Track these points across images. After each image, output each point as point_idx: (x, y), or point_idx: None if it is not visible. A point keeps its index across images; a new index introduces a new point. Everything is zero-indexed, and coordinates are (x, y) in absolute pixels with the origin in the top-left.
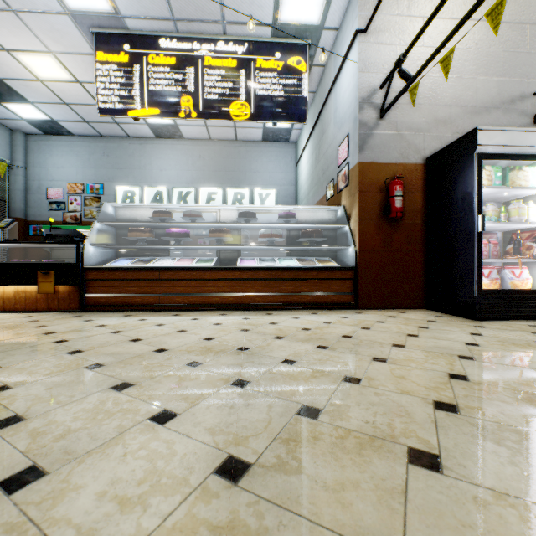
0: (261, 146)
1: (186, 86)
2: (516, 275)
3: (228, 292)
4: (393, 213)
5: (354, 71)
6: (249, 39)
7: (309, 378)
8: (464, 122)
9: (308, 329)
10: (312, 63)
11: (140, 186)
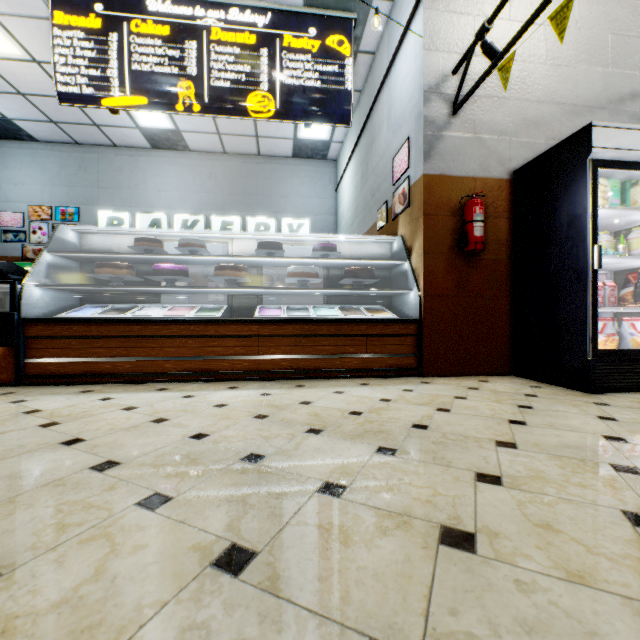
0: (291, 164)
1: (185, 67)
2: (637, 329)
3: (241, 355)
4: (471, 244)
5: (417, 50)
6: (273, 7)
7: (374, 535)
8: (561, 125)
9: (359, 413)
10: (358, 48)
11: (130, 211)
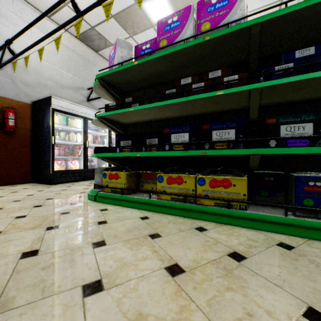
0: None
1: None
2: (73, 163)
3: None
4: (8, 128)
5: None
6: None
7: None
8: (56, 90)
9: None
10: None
11: None
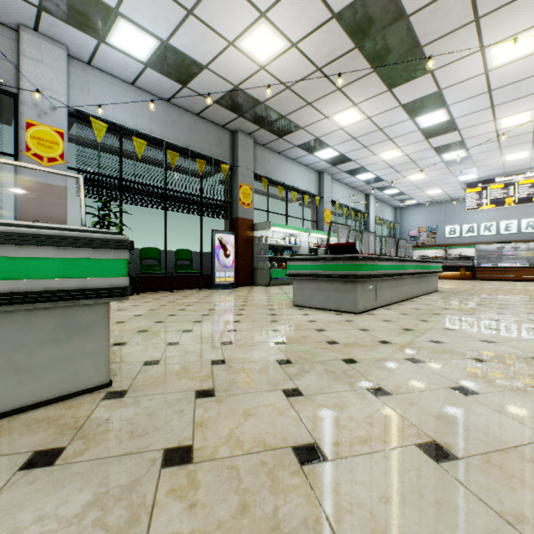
0: None
1: (508, 194)
2: None
3: None
4: None
5: None
6: None
7: None
8: None
9: None
10: None
11: (458, 224)
